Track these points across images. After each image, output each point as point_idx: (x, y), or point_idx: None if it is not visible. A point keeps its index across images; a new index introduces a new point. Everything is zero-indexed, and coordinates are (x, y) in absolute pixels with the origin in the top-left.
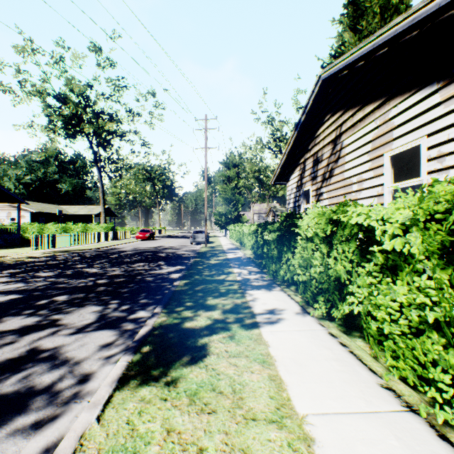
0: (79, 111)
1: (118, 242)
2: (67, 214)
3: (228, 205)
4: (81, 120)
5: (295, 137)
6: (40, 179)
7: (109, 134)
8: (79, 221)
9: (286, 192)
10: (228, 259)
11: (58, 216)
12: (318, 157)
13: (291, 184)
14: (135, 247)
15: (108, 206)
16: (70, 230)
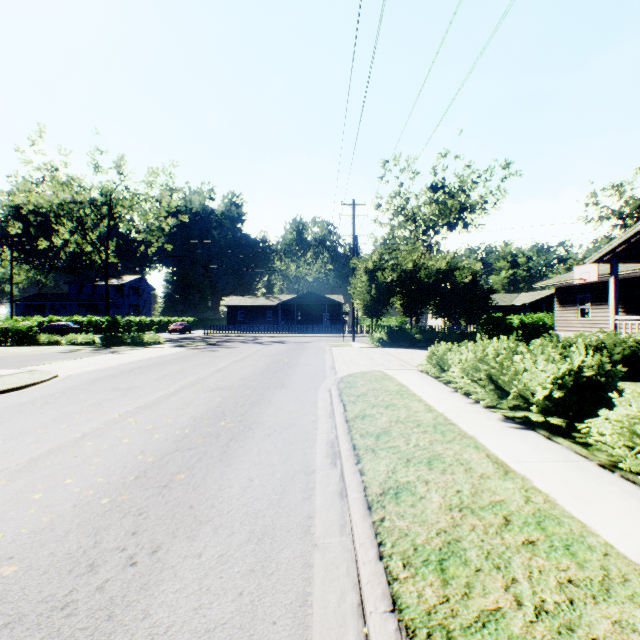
0: None
1: None
2: None
3: None
4: None
5: None
6: None
7: None
8: None
9: None
10: None
11: None
12: None
13: None
14: None
15: None
16: None
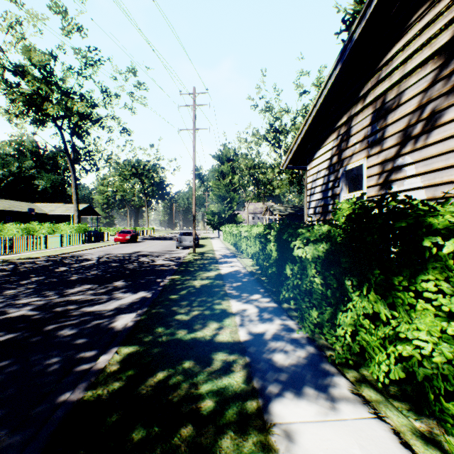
0: (43, 90)
1: (88, 247)
2: (41, 213)
3: (222, 203)
4: (47, 101)
5: (335, 77)
6: (13, 174)
7: (81, 118)
8: (56, 221)
9: (308, 178)
10: (222, 277)
11: (30, 215)
12: (389, 101)
13: (318, 164)
14: (105, 253)
15: (89, 205)
16: (34, 231)
